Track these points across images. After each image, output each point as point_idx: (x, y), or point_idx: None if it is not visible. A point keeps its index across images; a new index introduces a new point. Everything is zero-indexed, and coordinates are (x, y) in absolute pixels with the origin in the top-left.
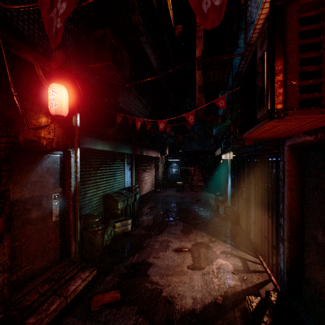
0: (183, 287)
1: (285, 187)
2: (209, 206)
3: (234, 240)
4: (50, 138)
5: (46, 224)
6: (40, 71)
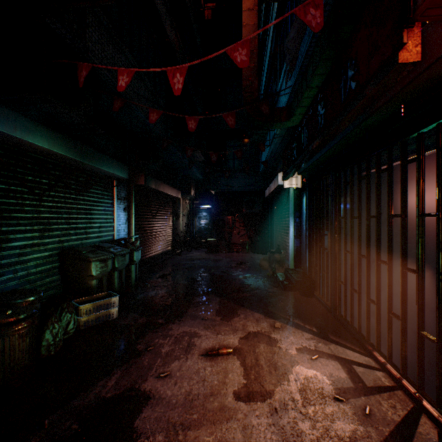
0: None
1: None
2: (260, 271)
3: (314, 323)
4: None
5: None
6: None
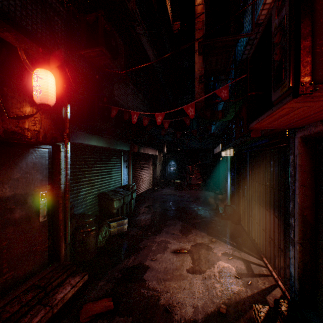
0: (182, 294)
1: (296, 184)
2: (209, 205)
3: (235, 240)
4: (36, 130)
5: (32, 225)
6: (24, 54)
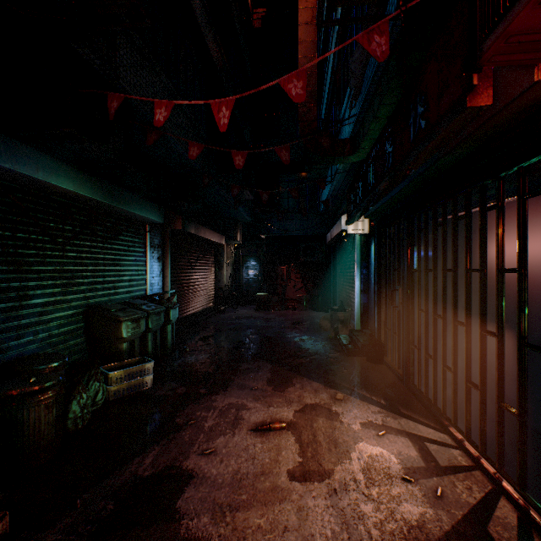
0: None
1: None
2: (320, 333)
3: (383, 394)
4: None
5: None
6: None
